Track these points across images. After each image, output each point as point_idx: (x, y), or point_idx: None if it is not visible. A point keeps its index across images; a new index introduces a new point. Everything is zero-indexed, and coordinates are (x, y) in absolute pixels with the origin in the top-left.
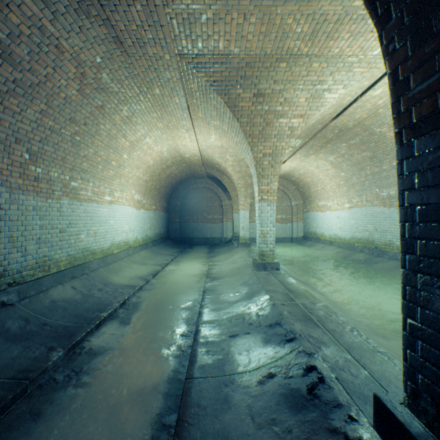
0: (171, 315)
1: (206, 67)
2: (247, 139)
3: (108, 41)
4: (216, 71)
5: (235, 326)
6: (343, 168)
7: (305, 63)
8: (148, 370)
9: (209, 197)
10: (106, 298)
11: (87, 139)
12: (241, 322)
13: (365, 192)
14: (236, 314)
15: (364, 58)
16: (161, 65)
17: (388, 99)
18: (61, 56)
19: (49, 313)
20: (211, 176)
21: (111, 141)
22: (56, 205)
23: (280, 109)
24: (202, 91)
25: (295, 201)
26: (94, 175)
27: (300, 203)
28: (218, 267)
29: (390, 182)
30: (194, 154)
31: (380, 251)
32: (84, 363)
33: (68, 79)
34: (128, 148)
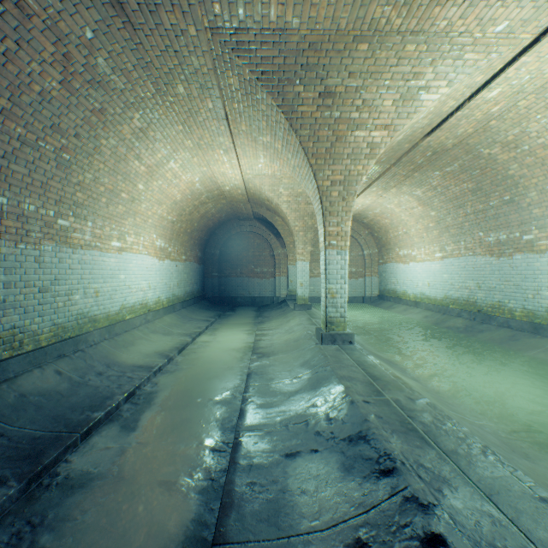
0: (199, 413)
1: (251, 50)
2: (309, 161)
3: (102, 2)
4: (265, 57)
5: (294, 436)
6: (434, 205)
7: (395, 45)
8: (153, 520)
9: (257, 244)
10: (106, 386)
11: (81, 158)
12: (303, 429)
13: (464, 236)
14: (296, 415)
15: (481, 38)
16: (184, 45)
17: (507, 104)
18: (27, 22)
19: (12, 415)
20: (259, 217)
21: (119, 164)
22: (32, 253)
23: (356, 117)
24: (245, 90)
25: (368, 249)
26: (94, 211)
27: (374, 253)
28: (269, 337)
29: (500, 223)
30: (236, 186)
31: (485, 315)
32: (51, 506)
33: (43, 62)
34: (145, 176)
